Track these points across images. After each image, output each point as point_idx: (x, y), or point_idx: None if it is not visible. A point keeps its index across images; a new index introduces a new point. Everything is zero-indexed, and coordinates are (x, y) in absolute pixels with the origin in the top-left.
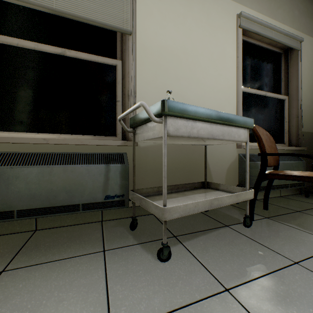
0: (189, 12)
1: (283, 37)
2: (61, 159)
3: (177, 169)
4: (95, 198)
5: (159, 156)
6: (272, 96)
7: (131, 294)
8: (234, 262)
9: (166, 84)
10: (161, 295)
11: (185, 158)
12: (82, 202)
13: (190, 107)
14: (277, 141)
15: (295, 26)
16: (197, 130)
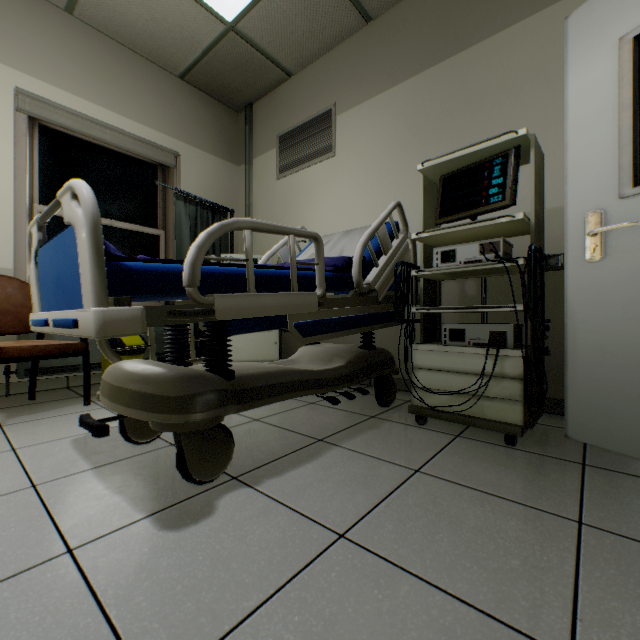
0: None
1: (135, 144)
2: None
3: None
4: None
5: None
6: (129, 228)
7: None
8: None
9: None
10: None
11: None
12: None
13: None
14: None
15: (171, 131)
16: None
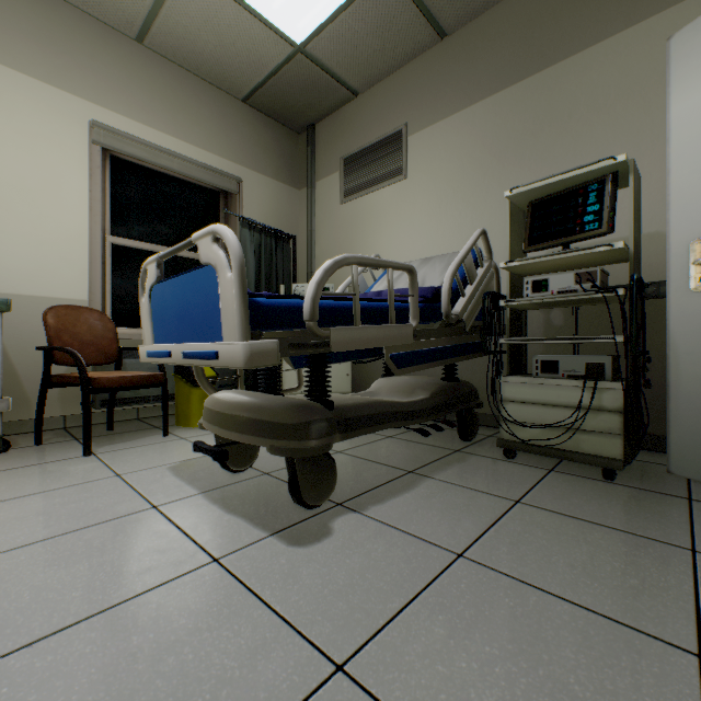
0: None
1: (200, 172)
2: None
3: None
4: None
5: None
6: (193, 257)
7: None
8: None
9: None
10: None
11: None
12: None
13: None
14: None
15: (233, 156)
16: None
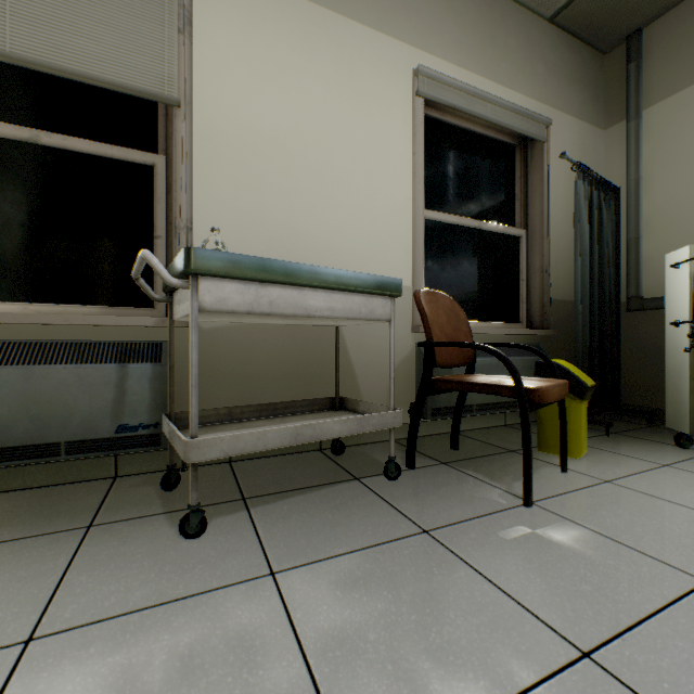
0: (309, 63)
1: (510, 117)
2: (23, 353)
3: (284, 374)
4: (96, 431)
5: (245, 348)
6: (494, 230)
7: (100, 587)
8: (320, 535)
9: (259, 206)
10: (152, 586)
11: (300, 352)
12: (67, 438)
13: (246, 260)
14: (504, 318)
15: (538, 94)
16: (271, 300)
